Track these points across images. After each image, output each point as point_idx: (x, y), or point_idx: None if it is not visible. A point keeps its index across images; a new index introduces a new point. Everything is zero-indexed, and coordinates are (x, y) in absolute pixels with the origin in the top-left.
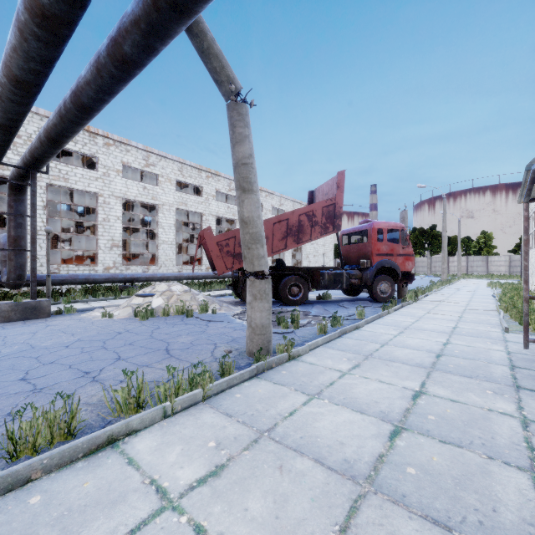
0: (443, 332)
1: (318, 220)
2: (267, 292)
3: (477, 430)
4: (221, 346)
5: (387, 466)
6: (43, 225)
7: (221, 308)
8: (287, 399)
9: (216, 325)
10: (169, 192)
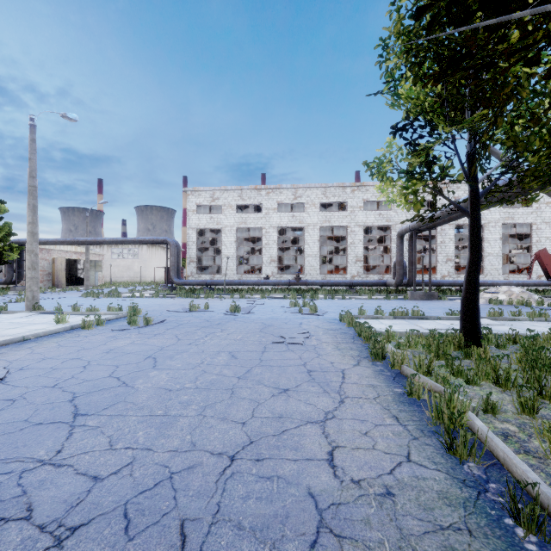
0: None
1: None
2: None
3: None
4: None
5: None
6: (406, 250)
7: None
8: None
9: (550, 311)
10: (494, 211)
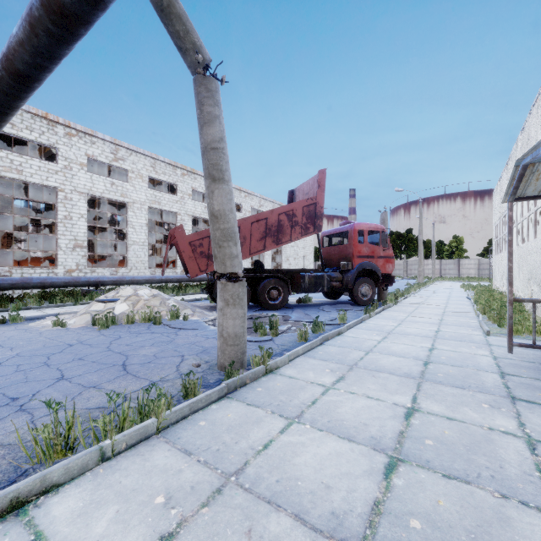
0: (427, 336)
1: (298, 220)
2: (240, 296)
3: (482, 458)
4: (189, 358)
5: (385, 520)
6: None
7: (194, 313)
8: (262, 426)
9: (187, 333)
10: (140, 189)
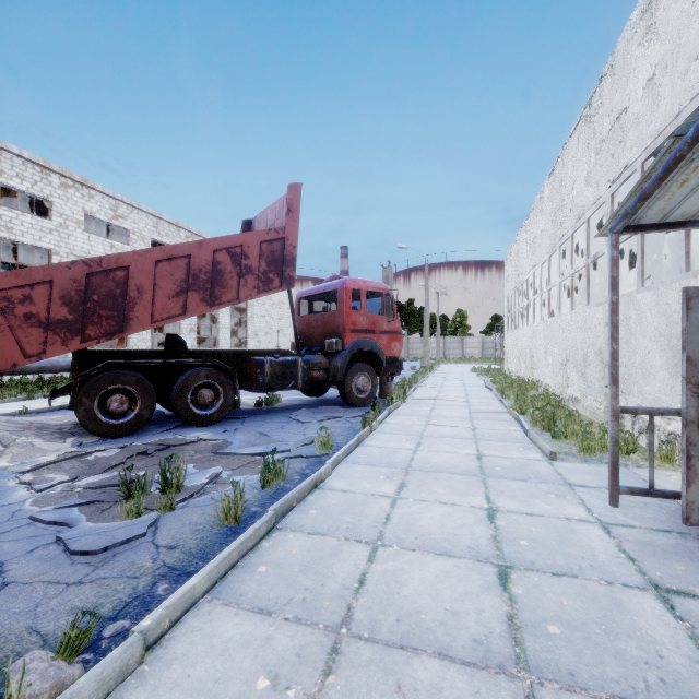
0: (469, 472)
1: (252, 264)
2: None
3: None
4: None
5: None
6: None
7: (7, 450)
8: None
9: None
10: None
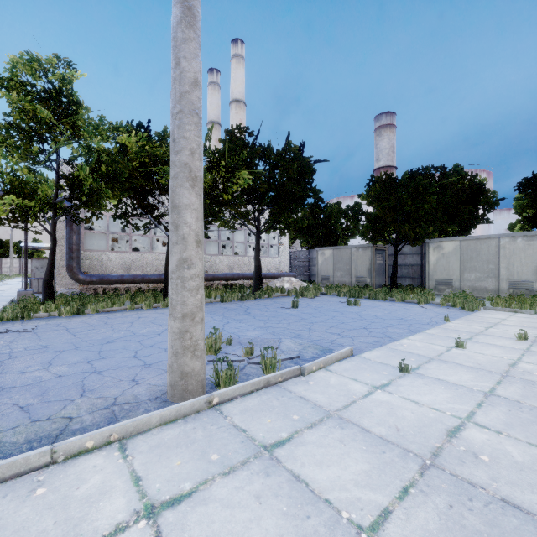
0: None
1: None
2: None
3: (5, 299)
4: None
5: None
6: None
7: None
8: None
9: None
10: None
